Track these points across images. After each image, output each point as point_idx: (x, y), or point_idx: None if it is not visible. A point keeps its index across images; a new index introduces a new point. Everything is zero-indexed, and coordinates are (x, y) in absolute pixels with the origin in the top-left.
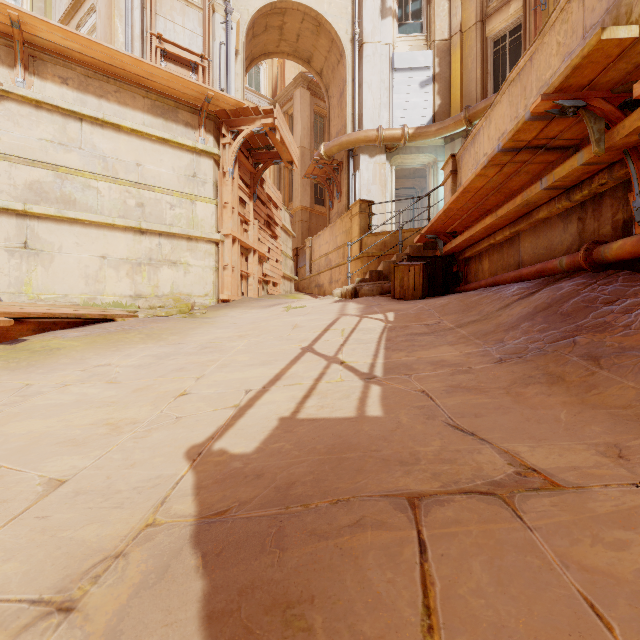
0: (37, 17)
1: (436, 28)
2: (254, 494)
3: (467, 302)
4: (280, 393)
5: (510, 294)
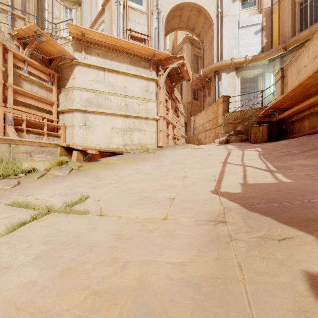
0: (91, 30)
1: (264, 2)
2: (259, 201)
3: (302, 141)
4: (231, 176)
5: None
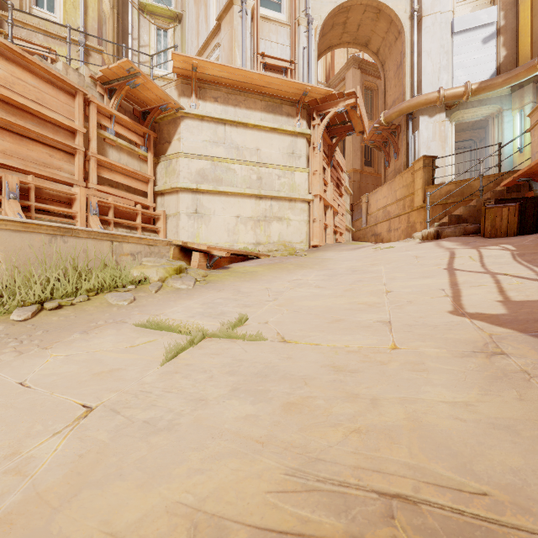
0: (207, 61)
1: None
2: None
3: None
4: (474, 290)
5: None
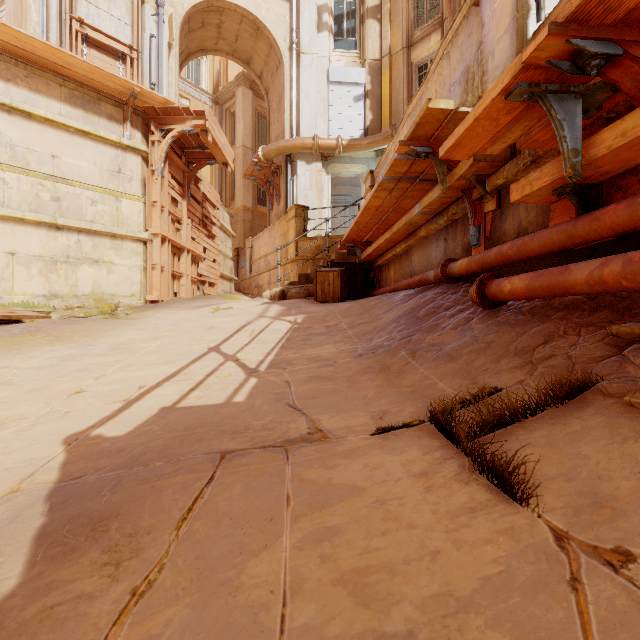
0: None
1: (368, 48)
2: (111, 463)
3: (366, 306)
4: (170, 387)
5: (396, 300)
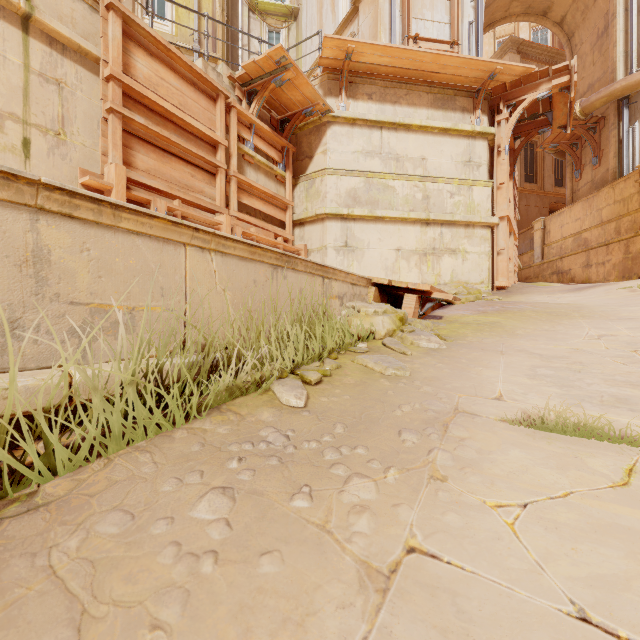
0: (368, 43)
1: None
2: None
3: None
4: None
5: None
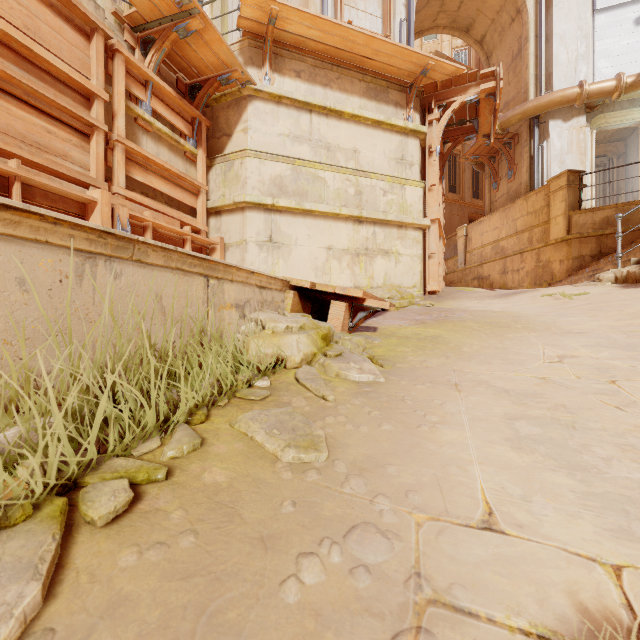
0: (294, 8)
1: None
2: None
3: None
4: None
5: None
